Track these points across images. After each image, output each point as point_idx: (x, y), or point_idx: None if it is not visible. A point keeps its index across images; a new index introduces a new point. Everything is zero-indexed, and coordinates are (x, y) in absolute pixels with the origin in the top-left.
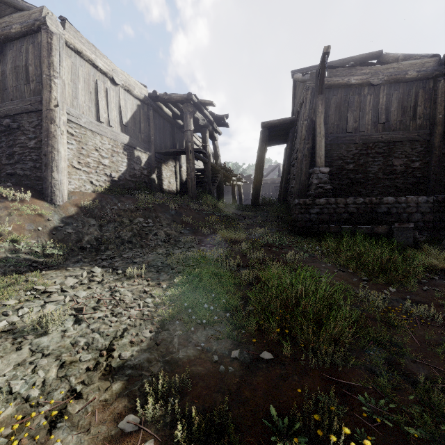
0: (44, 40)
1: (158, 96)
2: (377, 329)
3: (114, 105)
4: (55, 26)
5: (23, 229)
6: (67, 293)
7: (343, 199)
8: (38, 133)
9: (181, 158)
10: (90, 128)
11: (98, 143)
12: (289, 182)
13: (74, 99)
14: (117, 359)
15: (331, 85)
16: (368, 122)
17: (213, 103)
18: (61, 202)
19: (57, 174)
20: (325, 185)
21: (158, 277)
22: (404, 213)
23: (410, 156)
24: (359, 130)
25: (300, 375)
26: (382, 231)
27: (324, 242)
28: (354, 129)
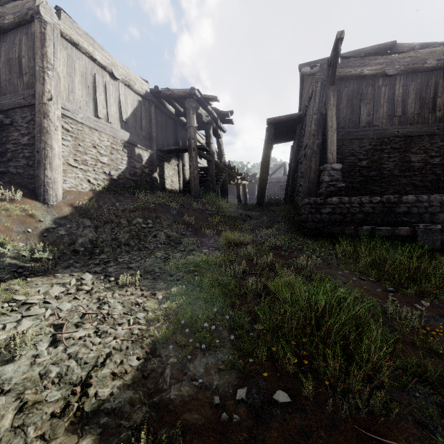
0: (37, 30)
1: (160, 92)
2: (417, 359)
3: (113, 100)
4: (49, 16)
5: (11, 231)
6: (49, 305)
7: (357, 197)
8: (31, 128)
9: (185, 156)
10: (88, 124)
11: (96, 140)
12: (296, 180)
13: (70, 93)
14: (92, 398)
15: (342, 76)
16: (383, 115)
17: (216, 99)
18: (55, 202)
19: (50, 172)
20: (337, 183)
21: (153, 286)
22: (426, 213)
23: (429, 152)
24: (372, 124)
25: (327, 428)
26: (405, 233)
27: (338, 245)
28: (367, 123)
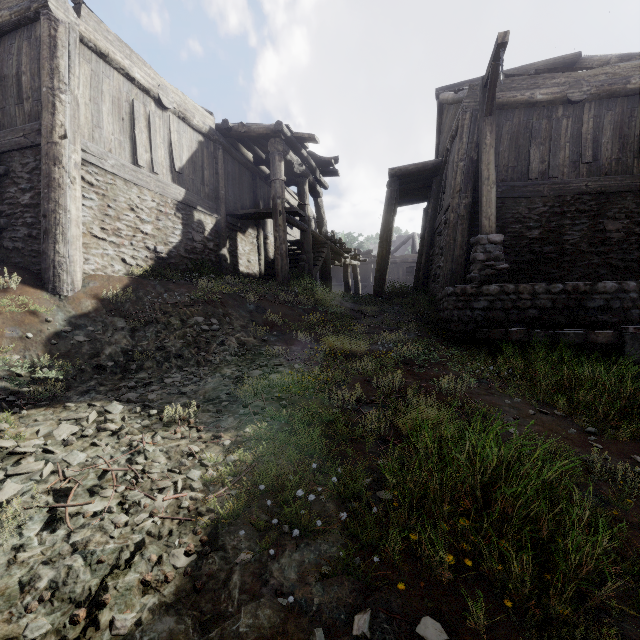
0: (45, 32)
1: (231, 129)
2: None
3: (161, 140)
4: (63, 11)
5: (0, 337)
6: (51, 456)
7: (528, 285)
8: (36, 181)
9: (267, 224)
10: (122, 174)
11: (134, 199)
12: (432, 260)
13: (94, 128)
14: (105, 631)
15: (503, 103)
16: (564, 161)
17: (315, 138)
18: (70, 292)
19: (64, 246)
20: (496, 262)
21: (217, 424)
22: (634, 309)
23: (634, 216)
24: (548, 175)
25: None
26: (605, 339)
27: (502, 358)
28: (540, 174)
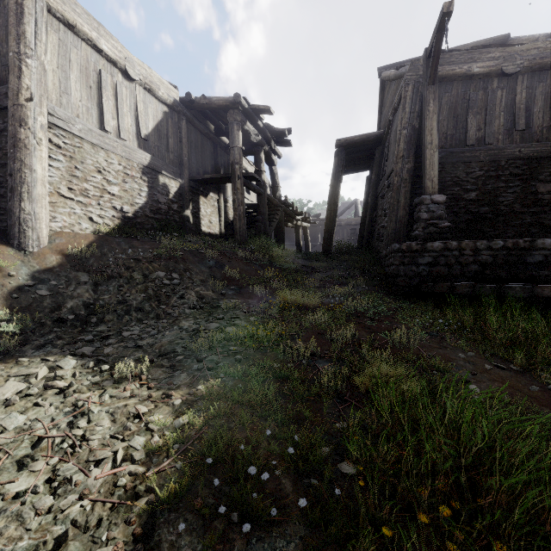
0: None
1: (194, 101)
2: None
3: (128, 109)
4: None
5: None
6: None
7: (470, 242)
8: (3, 142)
9: (227, 189)
10: (89, 139)
11: (102, 162)
12: (375, 221)
13: (62, 94)
14: None
15: (442, 76)
16: (499, 129)
17: (270, 110)
18: (36, 248)
19: (29, 204)
20: (439, 221)
21: (169, 380)
22: None
23: None
24: (484, 141)
25: None
26: None
27: (450, 311)
28: (477, 141)
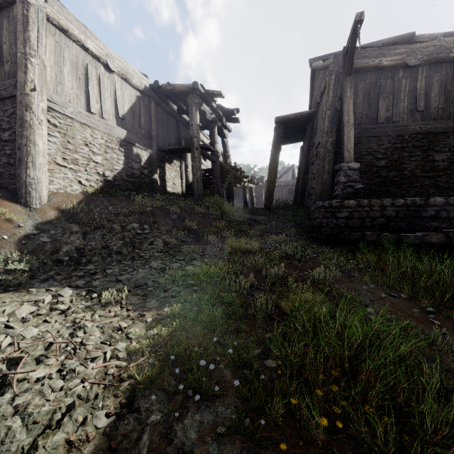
0: (19, 12)
1: (161, 87)
2: None
3: (108, 94)
4: None
5: None
6: (11, 330)
7: (378, 200)
8: (13, 122)
9: (188, 157)
10: (78, 119)
11: (88, 137)
12: (307, 183)
13: (58, 84)
14: None
15: (358, 68)
16: (404, 110)
17: (221, 94)
18: (38, 205)
19: (33, 171)
20: (354, 184)
21: (143, 305)
22: None
23: None
24: (392, 120)
25: None
26: (437, 240)
27: (360, 254)
28: (386, 119)
